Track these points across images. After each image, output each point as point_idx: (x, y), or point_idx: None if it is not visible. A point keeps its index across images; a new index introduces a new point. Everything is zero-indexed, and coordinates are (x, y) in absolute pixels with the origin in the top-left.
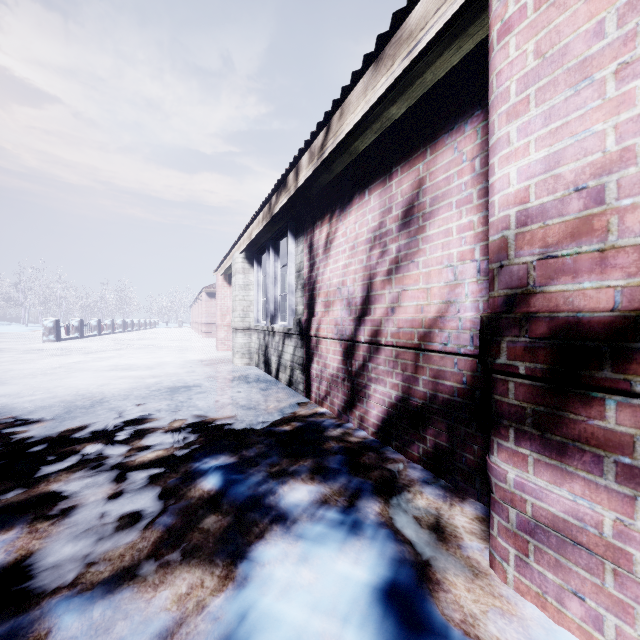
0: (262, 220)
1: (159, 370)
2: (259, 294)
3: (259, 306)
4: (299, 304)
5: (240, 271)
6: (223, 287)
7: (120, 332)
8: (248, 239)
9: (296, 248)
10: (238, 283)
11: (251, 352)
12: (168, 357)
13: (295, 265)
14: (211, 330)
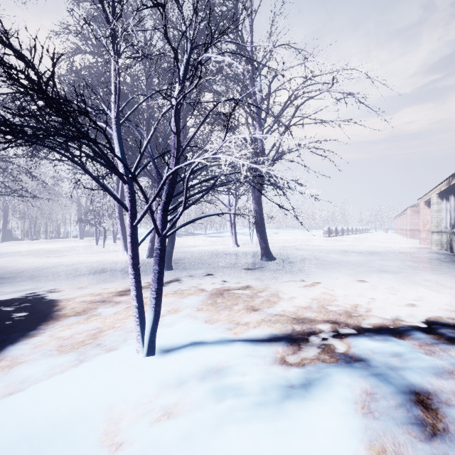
0: (445, 185)
1: (390, 248)
2: (447, 214)
3: (447, 220)
4: None
5: (435, 203)
6: (424, 209)
7: (350, 234)
8: (439, 190)
9: None
10: (433, 209)
11: (442, 243)
12: (391, 245)
13: None
14: (414, 234)
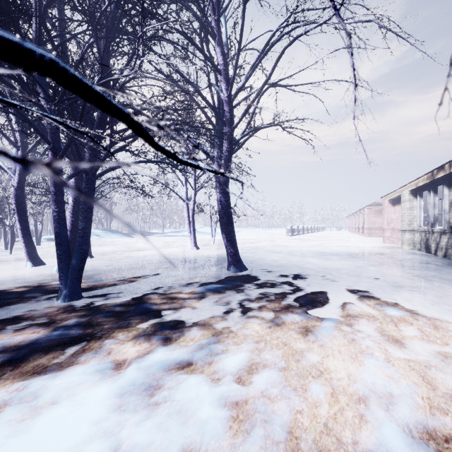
0: (426, 179)
1: (362, 248)
2: (420, 212)
3: (420, 218)
4: (451, 218)
5: (407, 200)
6: (388, 207)
7: (310, 232)
8: (414, 186)
9: (449, 192)
10: (405, 207)
11: (414, 243)
12: (358, 244)
13: (448, 200)
14: (371, 232)
